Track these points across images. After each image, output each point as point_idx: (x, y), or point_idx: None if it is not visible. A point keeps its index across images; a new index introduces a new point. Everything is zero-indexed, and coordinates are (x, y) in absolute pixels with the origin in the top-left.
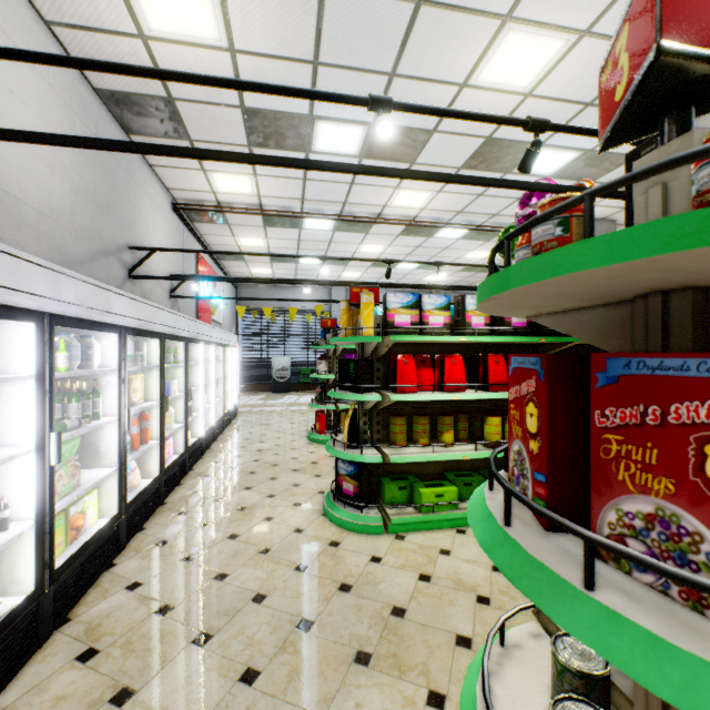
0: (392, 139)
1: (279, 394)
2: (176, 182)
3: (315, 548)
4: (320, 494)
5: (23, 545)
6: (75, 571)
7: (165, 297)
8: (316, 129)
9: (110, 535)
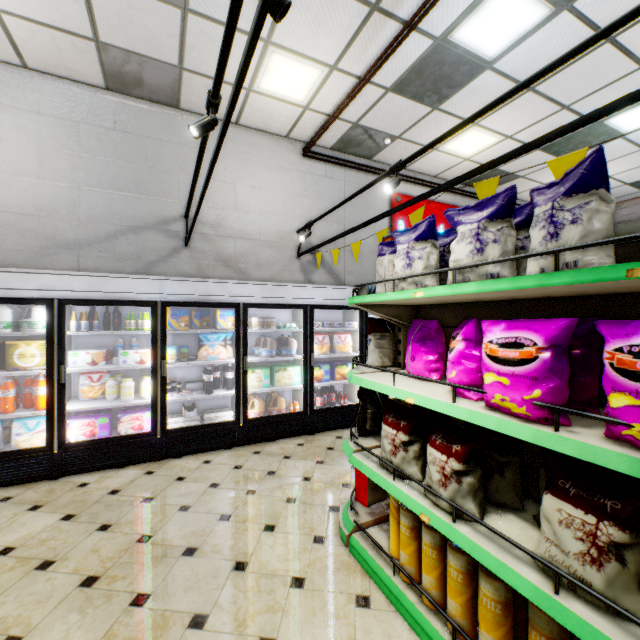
0: None
1: None
2: (274, 124)
3: None
4: None
5: None
6: None
7: (286, 258)
8: None
9: None
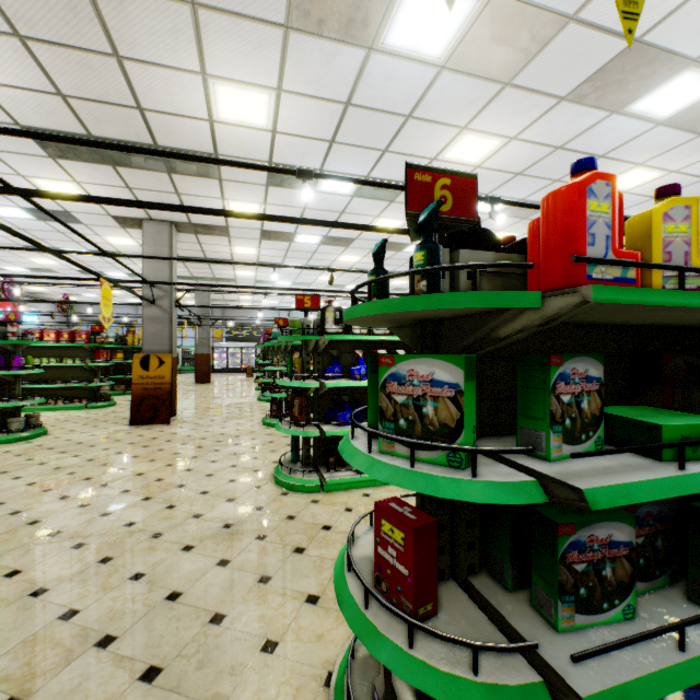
0: (38, 269)
1: None
2: None
3: None
4: None
5: None
6: None
7: None
8: (2, 267)
9: None
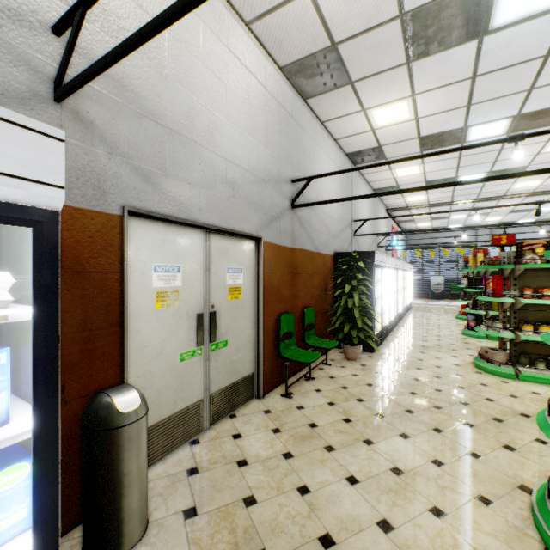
0: (502, 172)
1: (434, 300)
2: (389, 202)
3: (456, 338)
4: (460, 330)
5: (383, 315)
6: (389, 326)
7: (384, 251)
8: (459, 178)
9: (391, 323)
